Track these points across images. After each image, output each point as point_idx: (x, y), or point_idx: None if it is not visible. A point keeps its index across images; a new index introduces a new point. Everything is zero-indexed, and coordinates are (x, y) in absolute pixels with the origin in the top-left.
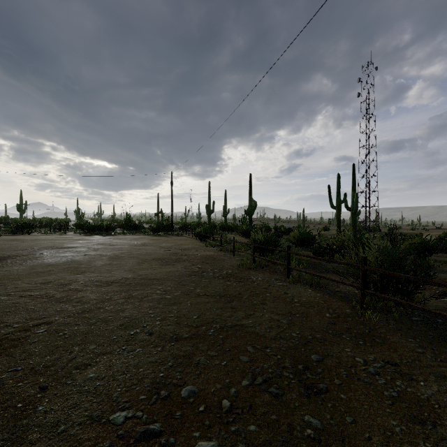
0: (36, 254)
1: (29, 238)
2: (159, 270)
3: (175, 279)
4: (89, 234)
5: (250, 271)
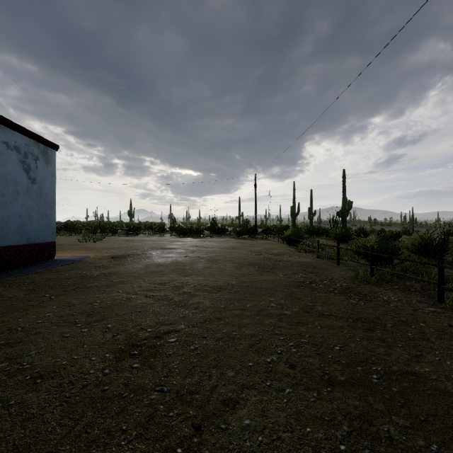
0: (147, 254)
1: (138, 239)
2: (261, 277)
3: (284, 290)
4: (181, 236)
5: (371, 286)
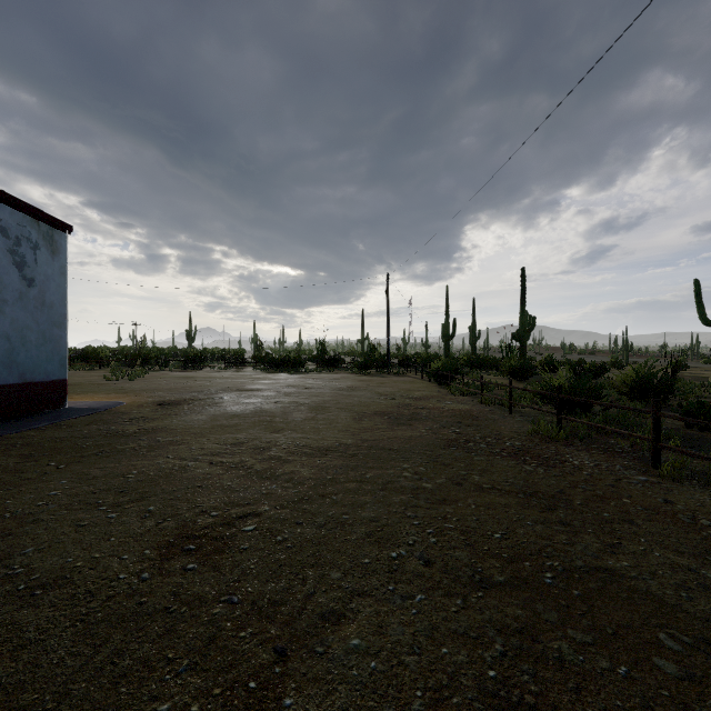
0: (215, 398)
1: (202, 375)
2: (392, 434)
3: (425, 452)
4: (271, 371)
5: (558, 445)
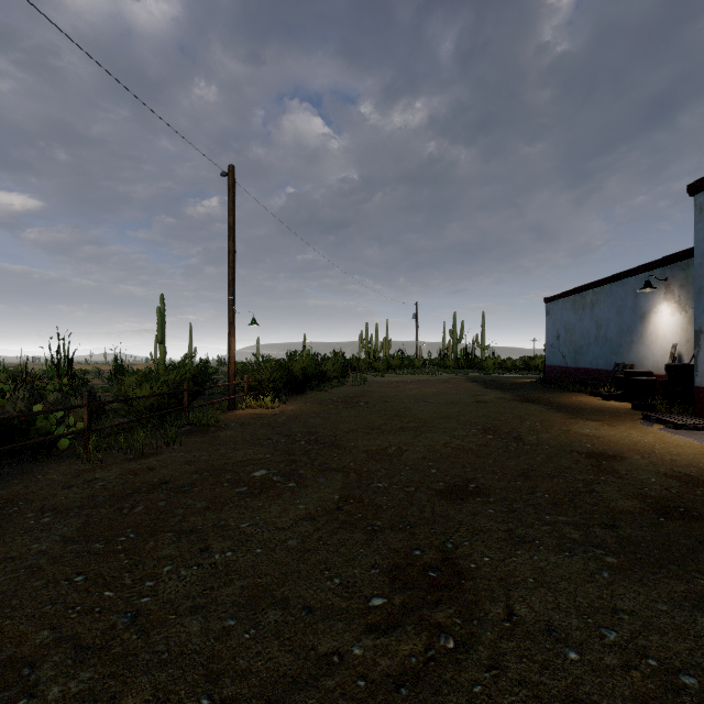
0: None
1: None
2: None
3: None
4: None
5: None
